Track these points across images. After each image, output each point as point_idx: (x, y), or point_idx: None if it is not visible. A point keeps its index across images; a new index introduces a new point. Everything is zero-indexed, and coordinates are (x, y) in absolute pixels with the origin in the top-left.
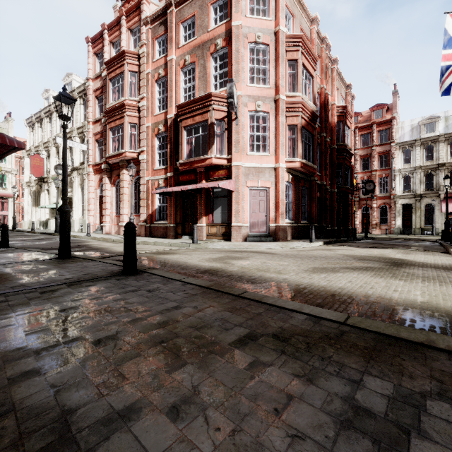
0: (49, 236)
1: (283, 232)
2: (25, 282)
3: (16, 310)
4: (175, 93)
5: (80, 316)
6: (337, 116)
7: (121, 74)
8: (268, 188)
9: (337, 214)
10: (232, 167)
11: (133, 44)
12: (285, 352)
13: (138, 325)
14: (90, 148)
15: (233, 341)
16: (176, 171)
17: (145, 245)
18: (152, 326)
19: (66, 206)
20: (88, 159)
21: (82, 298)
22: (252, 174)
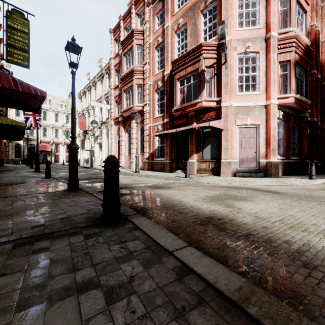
0: (85, 169)
1: (275, 168)
2: None
3: None
4: (170, 53)
5: None
6: None
7: (131, 48)
8: (258, 125)
9: None
10: (221, 108)
11: (139, 25)
12: None
13: None
14: (112, 107)
15: None
16: (171, 117)
17: (146, 178)
18: None
19: (74, 144)
20: (111, 115)
21: None
22: (241, 113)
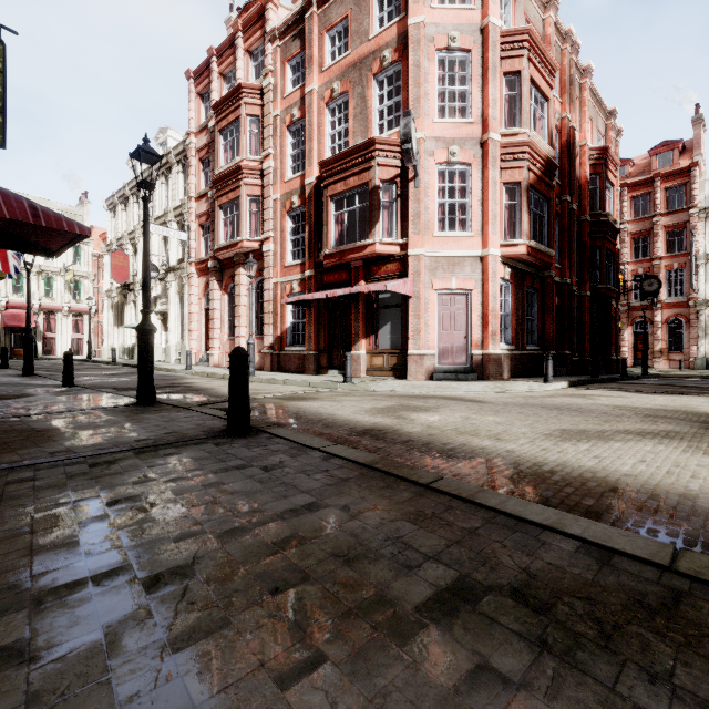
0: (133, 370)
1: (496, 365)
2: (75, 445)
3: (41, 498)
4: (317, 144)
5: (138, 516)
6: (590, 165)
7: (236, 121)
8: (470, 290)
9: (590, 334)
10: (409, 258)
11: (253, 74)
12: (550, 644)
13: (236, 544)
14: (192, 238)
15: (424, 601)
16: (319, 267)
17: (271, 384)
18: (261, 549)
19: (148, 323)
20: (189, 255)
21: (152, 479)
22: (442, 269)
